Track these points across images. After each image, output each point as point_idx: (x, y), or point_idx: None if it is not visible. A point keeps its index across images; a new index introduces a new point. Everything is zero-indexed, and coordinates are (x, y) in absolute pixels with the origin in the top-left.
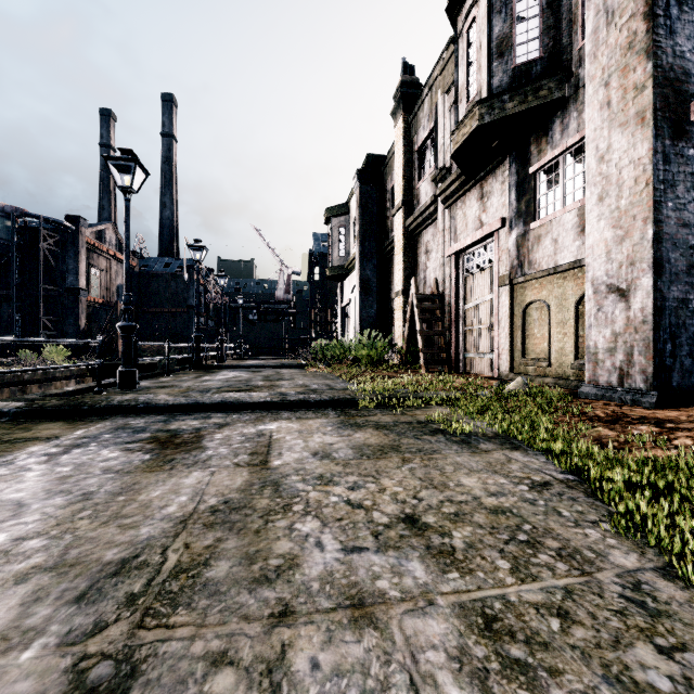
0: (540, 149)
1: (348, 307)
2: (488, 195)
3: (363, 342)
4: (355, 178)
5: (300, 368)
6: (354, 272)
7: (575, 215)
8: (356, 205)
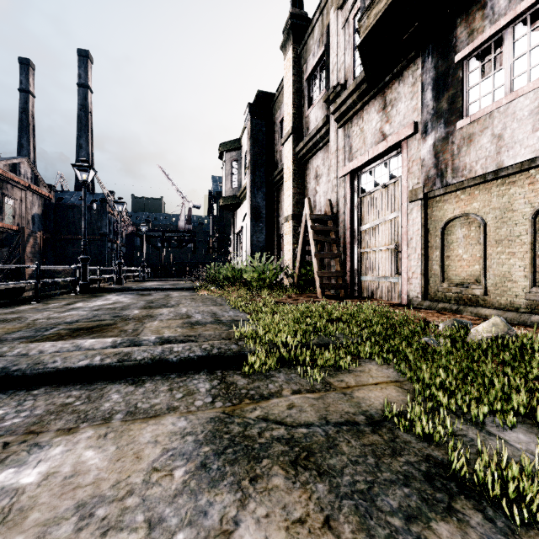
0: (472, 28)
1: (240, 234)
2: (393, 103)
3: (254, 264)
4: (246, 111)
5: (193, 290)
6: (245, 201)
7: (535, 96)
8: (247, 137)
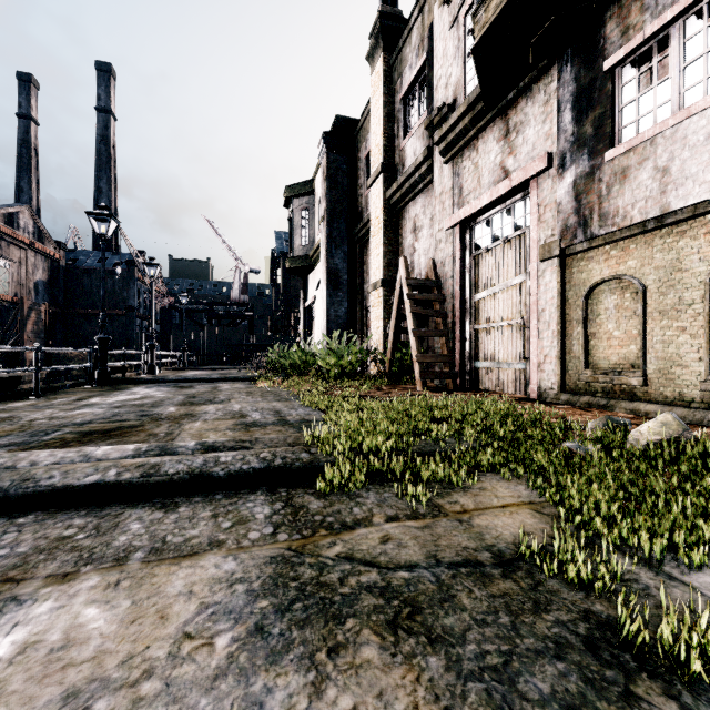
0: (627, 24)
1: (313, 307)
2: (518, 128)
3: (332, 346)
4: (320, 143)
5: (250, 381)
6: (319, 263)
7: None
8: (322, 178)
